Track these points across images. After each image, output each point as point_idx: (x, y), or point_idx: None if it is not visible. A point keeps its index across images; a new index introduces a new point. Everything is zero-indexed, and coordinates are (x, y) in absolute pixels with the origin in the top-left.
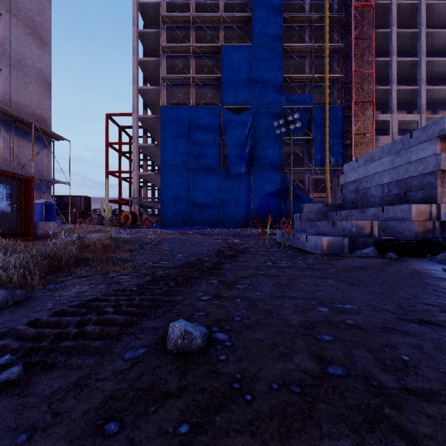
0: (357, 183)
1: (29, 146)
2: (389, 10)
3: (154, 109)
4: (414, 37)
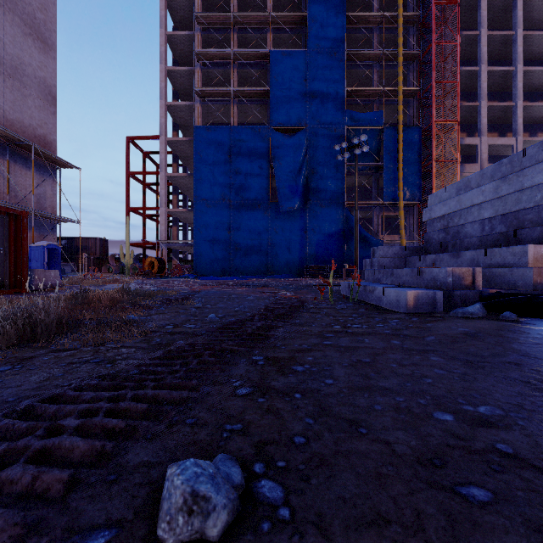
0: (446, 219)
1: (29, 175)
2: (477, 7)
3: (186, 130)
4: (509, 41)
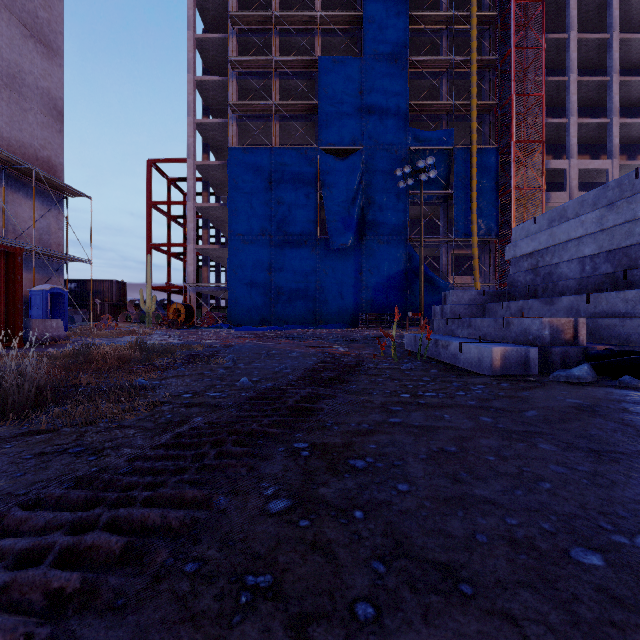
0: (535, 257)
1: (29, 205)
2: (565, 6)
3: (219, 152)
4: (603, 46)
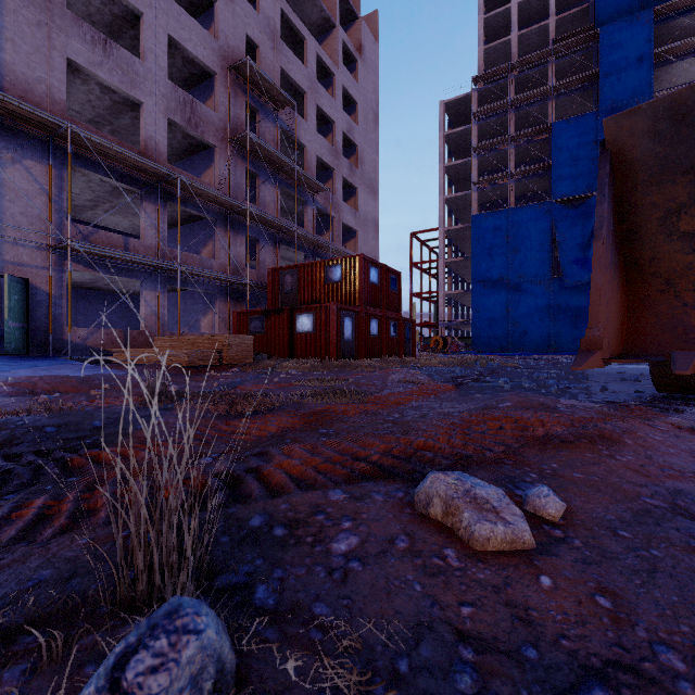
0: None
1: None
2: None
3: (459, 212)
4: None
